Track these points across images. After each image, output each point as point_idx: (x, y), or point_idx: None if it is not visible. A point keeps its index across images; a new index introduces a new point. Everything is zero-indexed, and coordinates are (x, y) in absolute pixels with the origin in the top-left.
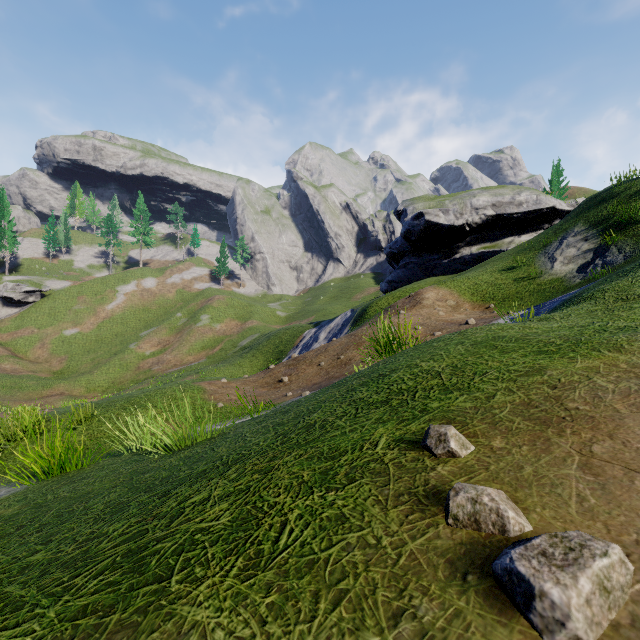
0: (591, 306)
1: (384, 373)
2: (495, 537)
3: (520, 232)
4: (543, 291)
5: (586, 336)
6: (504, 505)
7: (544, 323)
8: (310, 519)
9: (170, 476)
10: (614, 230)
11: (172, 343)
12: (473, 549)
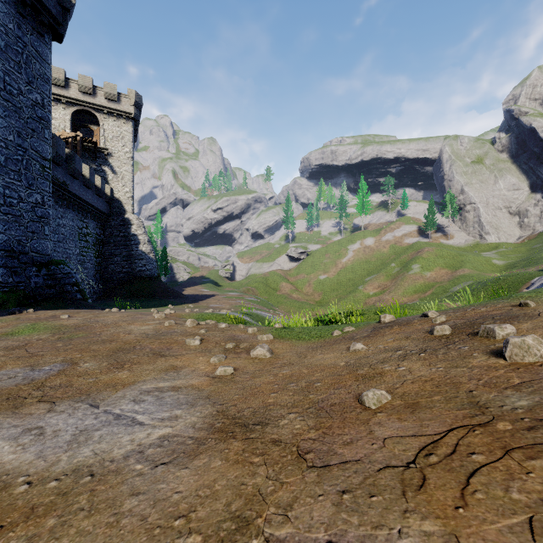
0: None
1: None
2: None
3: None
4: None
5: None
6: None
7: None
8: None
9: None
10: None
11: (389, 287)
12: None
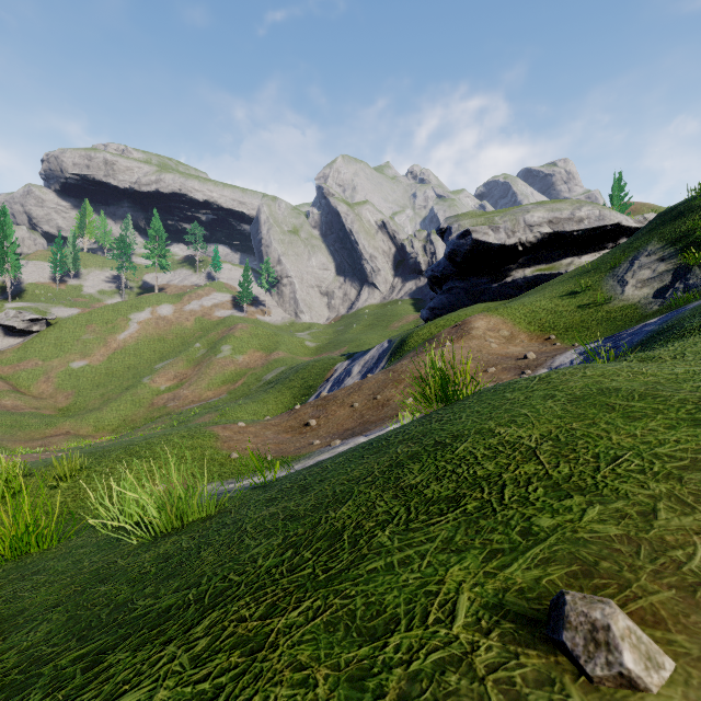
0: None
1: (442, 440)
2: None
3: (580, 252)
4: (613, 320)
5: None
6: None
7: (653, 365)
8: None
9: (125, 603)
10: (696, 248)
11: (190, 377)
12: None
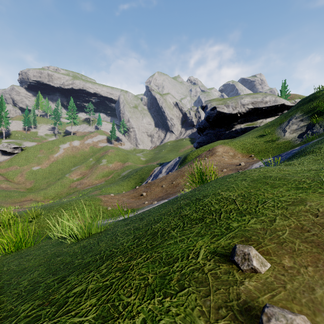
0: (314, 157)
1: (199, 197)
2: None
3: (266, 117)
4: (280, 147)
5: (321, 177)
6: None
7: (290, 167)
8: None
9: (70, 262)
10: (317, 115)
11: (87, 174)
12: None
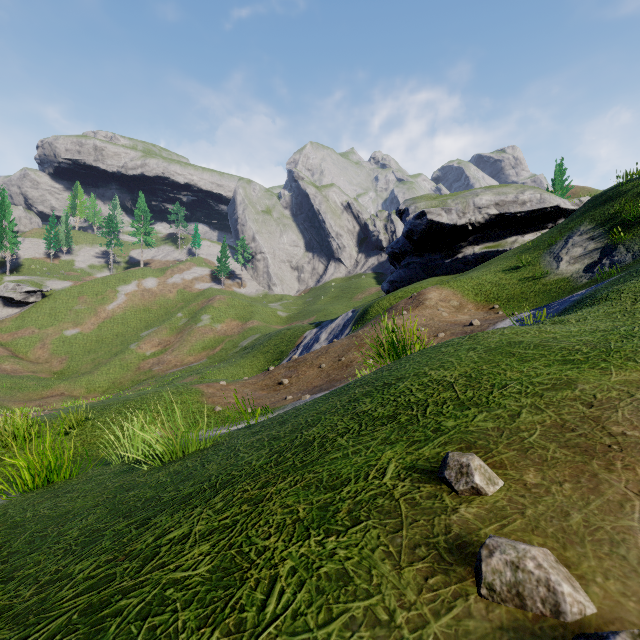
0: (608, 308)
1: (389, 382)
2: (546, 620)
3: (523, 231)
4: (549, 291)
5: (612, 342)
6: (556, 575)
7: (560, 326)
8: (305, 575)
9: (154, 497)
10: (621, 229)
11: (173, 343)
12: (518, 638)
